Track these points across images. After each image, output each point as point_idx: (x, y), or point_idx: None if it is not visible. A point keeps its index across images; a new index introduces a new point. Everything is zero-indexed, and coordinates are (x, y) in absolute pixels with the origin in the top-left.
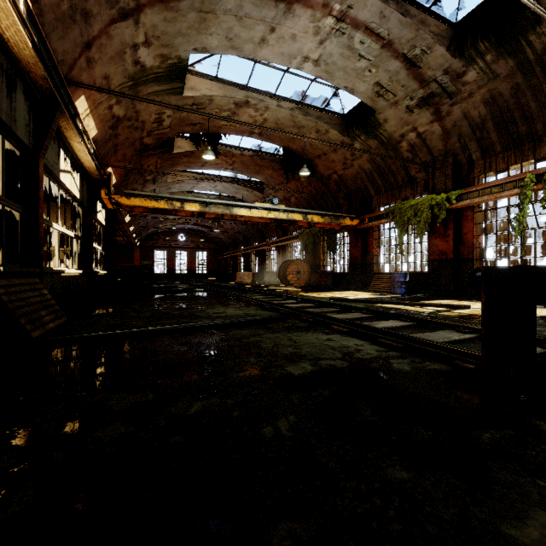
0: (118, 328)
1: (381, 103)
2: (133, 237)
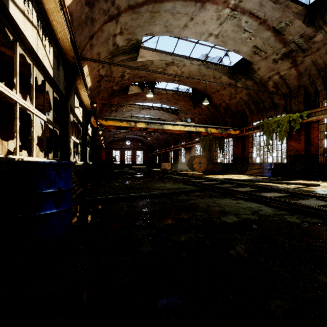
0: (112, 194)
1: (256, 58)
2: (102, 143)
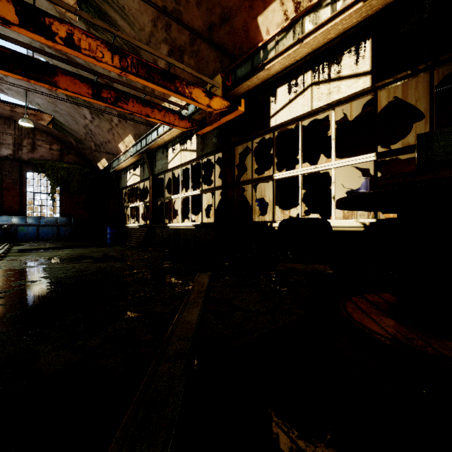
0: (108, 247)
1: None
2: None
